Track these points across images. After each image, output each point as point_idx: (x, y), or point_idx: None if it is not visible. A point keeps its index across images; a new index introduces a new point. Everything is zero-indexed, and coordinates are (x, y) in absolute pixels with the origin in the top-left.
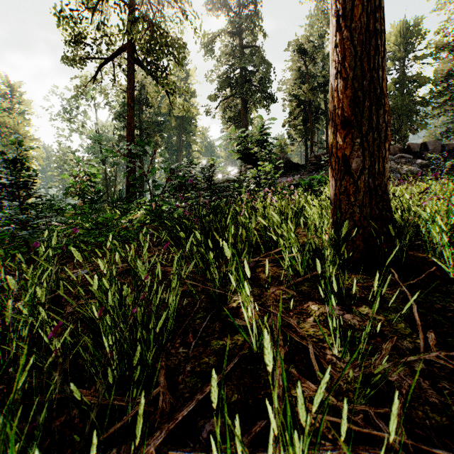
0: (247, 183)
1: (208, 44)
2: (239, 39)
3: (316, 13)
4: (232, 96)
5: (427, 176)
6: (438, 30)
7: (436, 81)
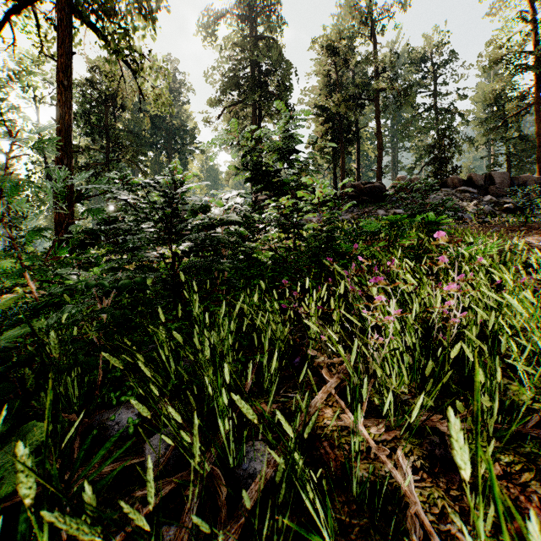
0: (264, 225)
1: (207, 27)
2: (249, 27)
3: (348, 6)
4: (240, 103)
5: (503, 217)
6: (491, 40)
7: (487, 102)
